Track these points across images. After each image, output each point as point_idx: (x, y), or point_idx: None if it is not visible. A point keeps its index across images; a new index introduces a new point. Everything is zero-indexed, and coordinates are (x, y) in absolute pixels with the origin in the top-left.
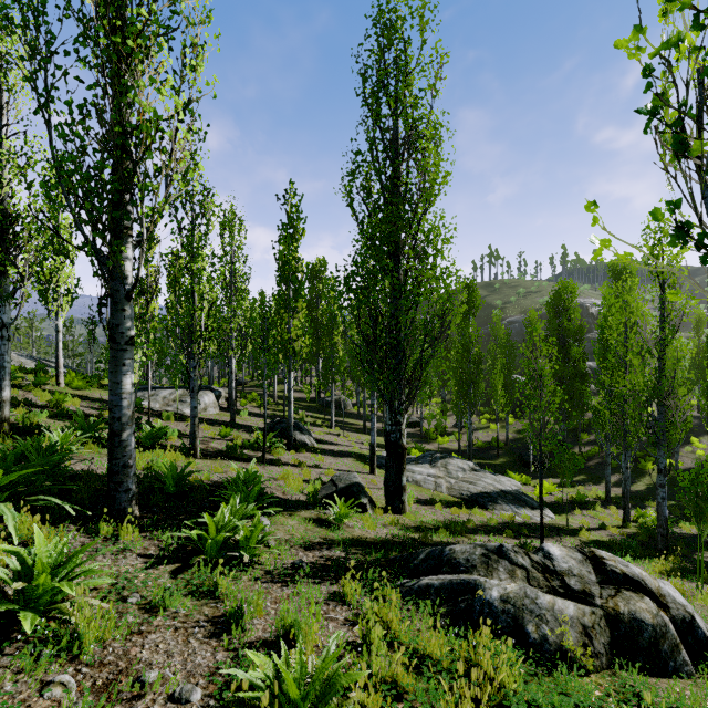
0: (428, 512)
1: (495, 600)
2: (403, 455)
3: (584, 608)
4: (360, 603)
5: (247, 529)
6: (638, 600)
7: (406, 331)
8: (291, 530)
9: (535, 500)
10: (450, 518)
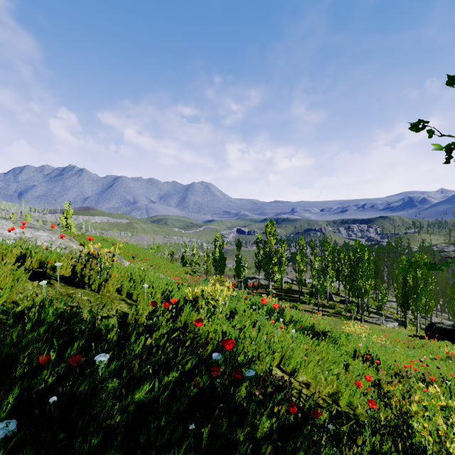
0: None
1: None
2: None
3: None
4: None
5: None
6: None
7: None
8: None
9: None
10: None
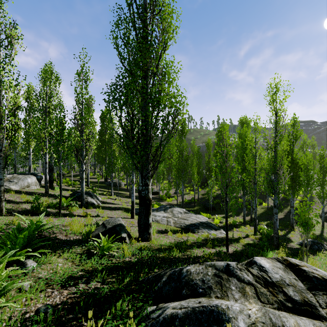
0: (164, 238)
1: None
2: (149, 204)
3: (321, 326)
4: None
5: None
6: None
7: (151, 121)
8: (56, 267)
9: (216, 225)
10: (177, 240)
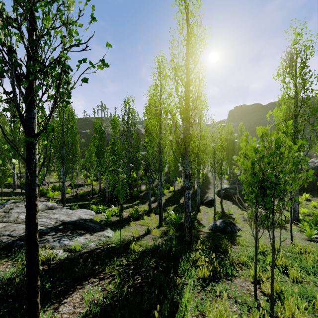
0: None
1: None
2: None
3: None
4: None
5: None
6: None
7: None
8: None
9: (101, 223)
10: None
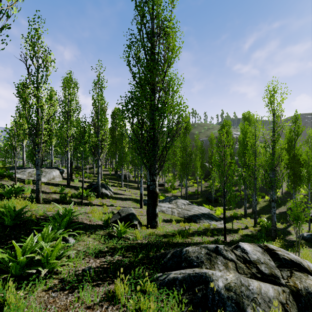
0: (169, 226)
1: (221, 289)
2: (156, 197)
3: (278, 289)
4: (126, 302)
5: (48, 249)
6: (306, 278)
7: (158, 128)
8: (88, 244)
9: (217, 217)
10: (180, 228)
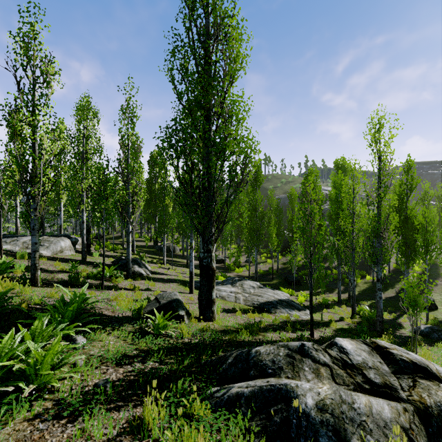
0: (231, 318)
1: (311, 409)
2: (213, 275)
3: (396, 406)
4: (161, 434)
5: (37, 354)
6: (437, 388)
7: (215, 173)
8: (108, 345)
9: (300, 305)
10: (247, 321)
